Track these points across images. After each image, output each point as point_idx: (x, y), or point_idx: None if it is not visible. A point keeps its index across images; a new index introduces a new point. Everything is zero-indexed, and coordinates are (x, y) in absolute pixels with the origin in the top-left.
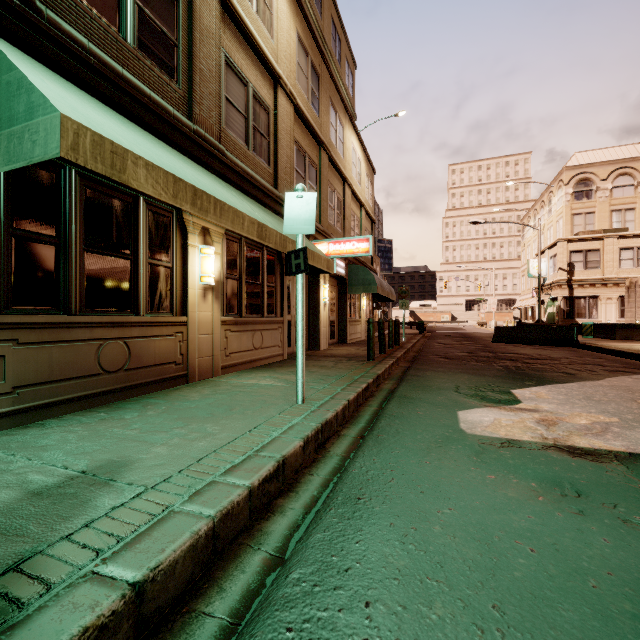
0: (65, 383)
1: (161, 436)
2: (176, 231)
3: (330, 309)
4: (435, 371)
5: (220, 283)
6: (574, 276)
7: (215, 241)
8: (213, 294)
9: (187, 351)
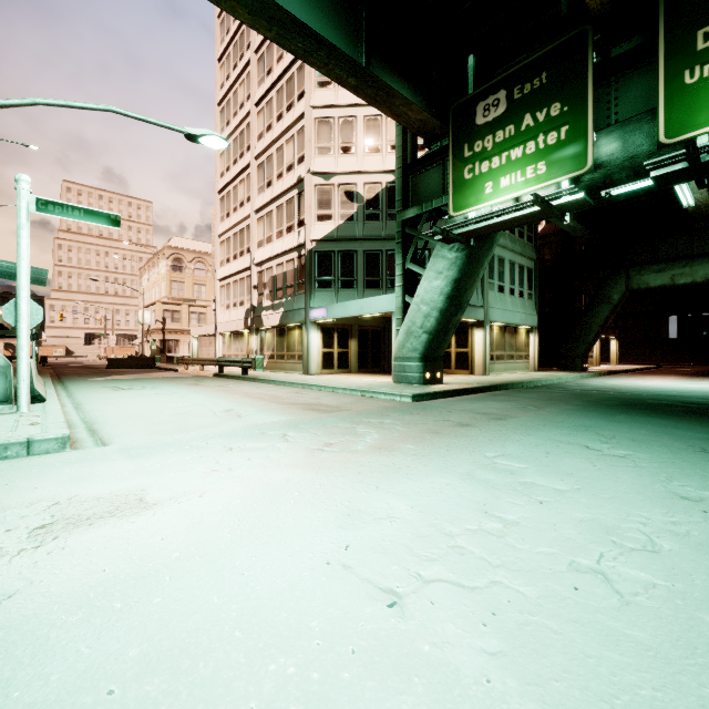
0: None
1: None
2: None
3: None
4: (75, 376)
5: None
6: (166, 326)
7: None
8: None
9: None
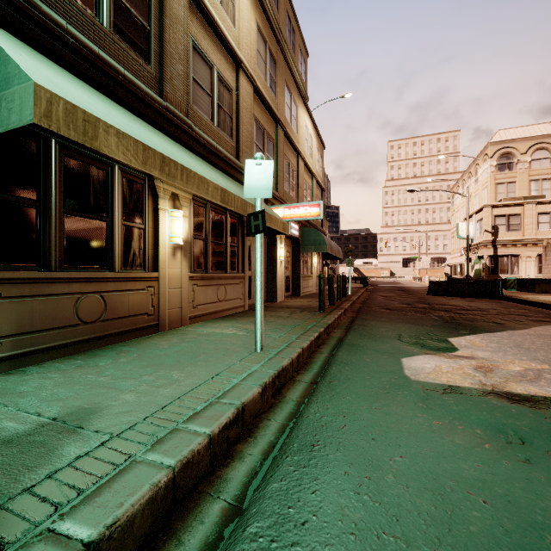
0: (45, 333)
1: (130, 383)
2: (148, 196)
3: (285, 266)
4: (379, 321)
5: (188, 243)
6: (498, 237)
7: (183, 205)
8: (182, 252)
9: (158, 303)
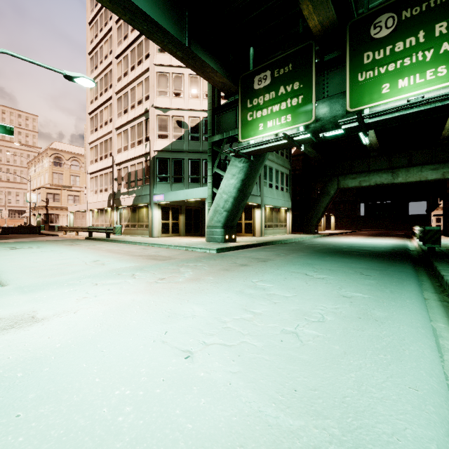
0: None
1: None
2: None
3: None
4: None
5: None
6: (49, 204)
7: None
8: None
9: None
